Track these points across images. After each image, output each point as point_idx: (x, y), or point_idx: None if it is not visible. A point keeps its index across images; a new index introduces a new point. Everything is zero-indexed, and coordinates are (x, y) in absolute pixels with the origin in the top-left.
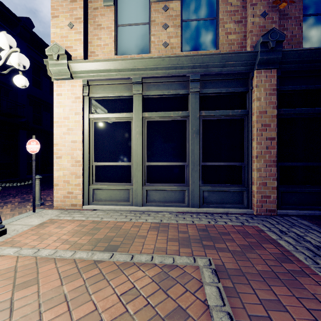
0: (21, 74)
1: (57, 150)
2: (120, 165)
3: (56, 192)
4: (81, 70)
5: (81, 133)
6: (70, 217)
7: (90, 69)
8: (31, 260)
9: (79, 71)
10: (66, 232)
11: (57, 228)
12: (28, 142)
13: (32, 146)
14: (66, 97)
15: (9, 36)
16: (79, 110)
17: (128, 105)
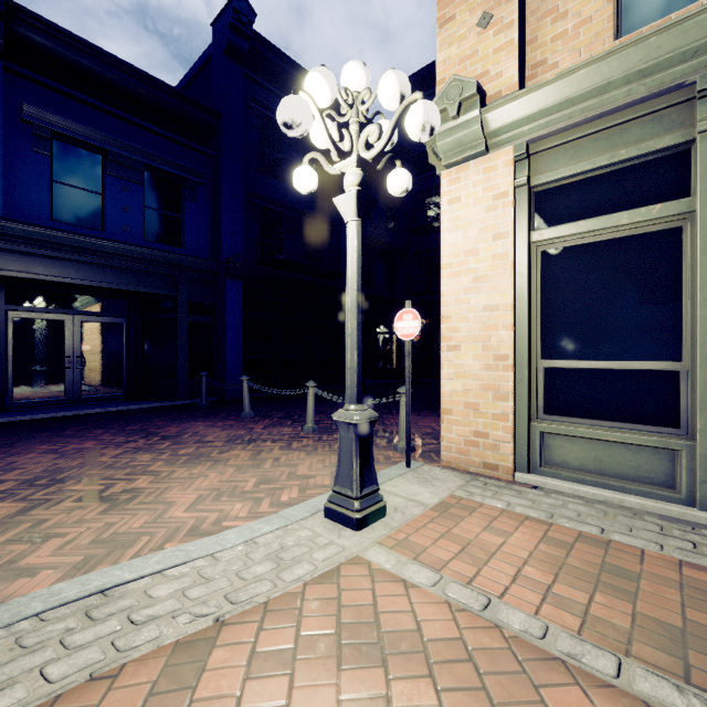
0: (399, 167)
1: (449, 330)
2: (630, 370)
3: (447, 429)
4: (513, 121)
5: (508, 285)
6: (499, 501)
7: (538, 108)
8: (487, 630)
9: (507, 127)
10: (521, 554)
11: (487, 530)
12: (398, 315)
13: (406, 323)
14: (470, 201)
15: (400, 73)
16: (504, 227)
17: (666, 176)
